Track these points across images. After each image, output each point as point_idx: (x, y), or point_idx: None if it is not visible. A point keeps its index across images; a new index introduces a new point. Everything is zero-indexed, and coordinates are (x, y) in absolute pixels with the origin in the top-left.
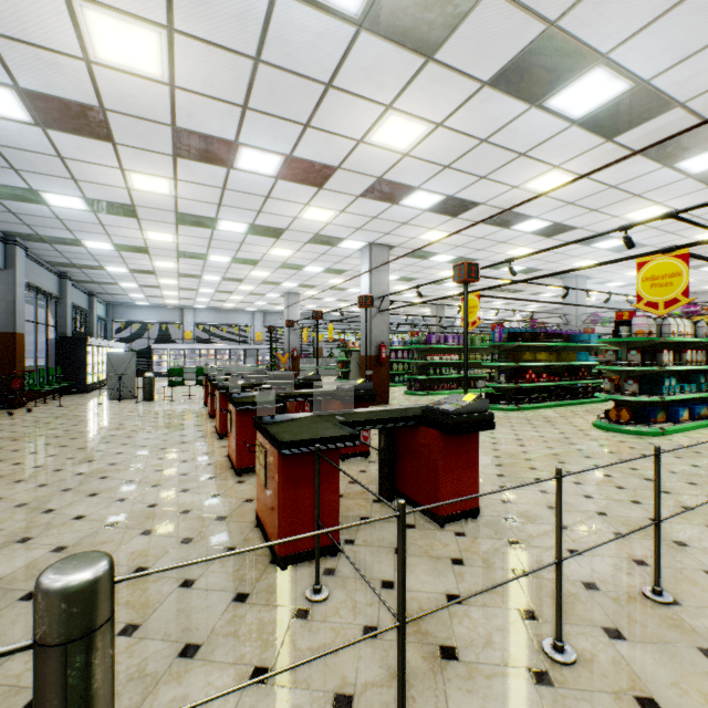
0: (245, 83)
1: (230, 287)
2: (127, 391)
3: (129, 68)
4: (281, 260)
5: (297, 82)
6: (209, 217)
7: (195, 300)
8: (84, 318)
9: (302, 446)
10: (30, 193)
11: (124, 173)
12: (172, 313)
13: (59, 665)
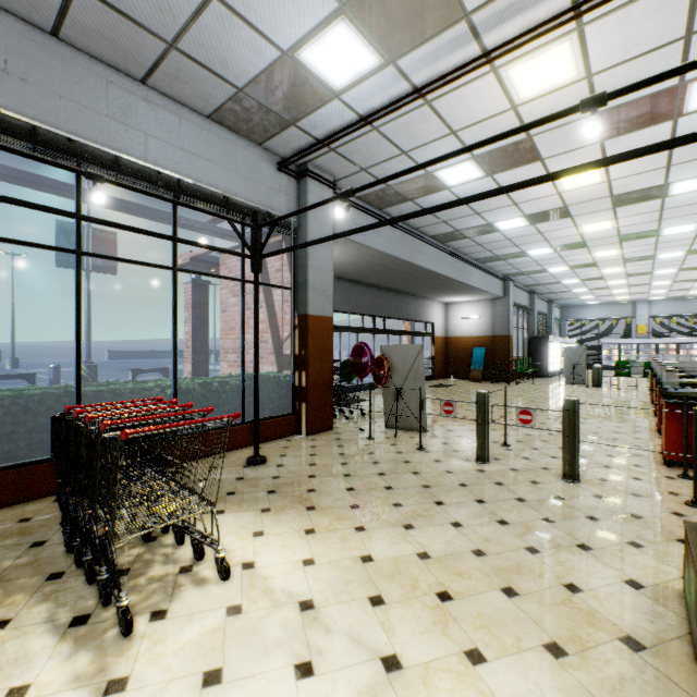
0: (663, 158)
1: (691, 275)
2: (578, 377)
3: (581, 186)
4: None
5: None
6: (650, 230)
7: (647, 293)
8: (544, 320)
9: (678, 399)
10: (520, 253)
11: (577, 227)
12: (621, 308)
13: (567, 414)
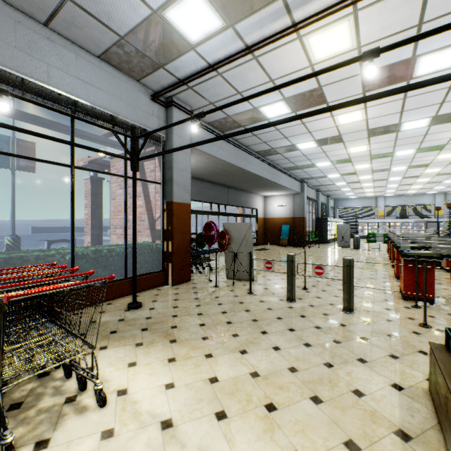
0: (399, 106)
1: (409, 181)
2: (345, 243)
3: (350, 122)
4: (448, 160)
5: (428, 94)
6: (388, 152)
7: (384, 192)
8: (325, 208)
9: (411, 257)
10: (312, 165)
11: (346, 149)
12: (369, 201)
13: (346, 269)
